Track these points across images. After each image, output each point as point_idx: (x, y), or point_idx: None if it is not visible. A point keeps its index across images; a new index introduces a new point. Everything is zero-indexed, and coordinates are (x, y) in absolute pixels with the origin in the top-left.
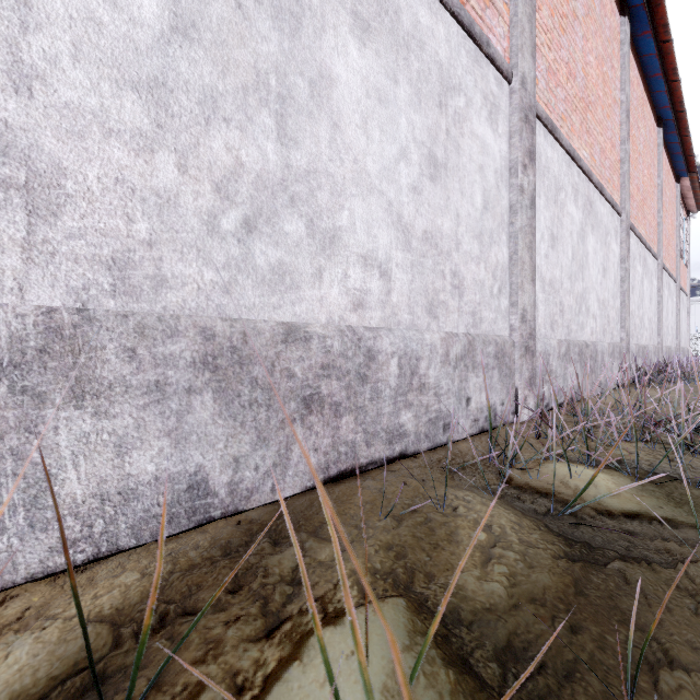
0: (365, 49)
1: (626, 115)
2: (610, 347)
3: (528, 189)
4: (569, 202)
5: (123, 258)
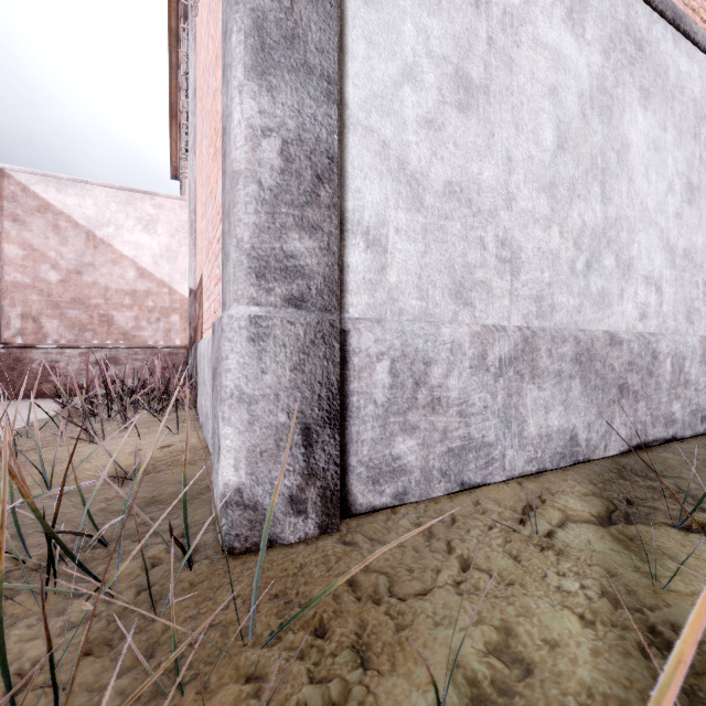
0: (646, 112)
1: None
2: None
3: None
4: None
5: (539, 295)
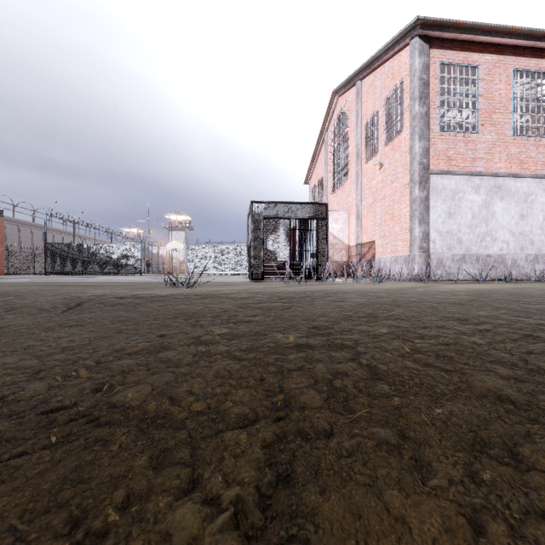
0: (502, 202)
1: None
2: None
3: None
4: None
5: (467, 248)
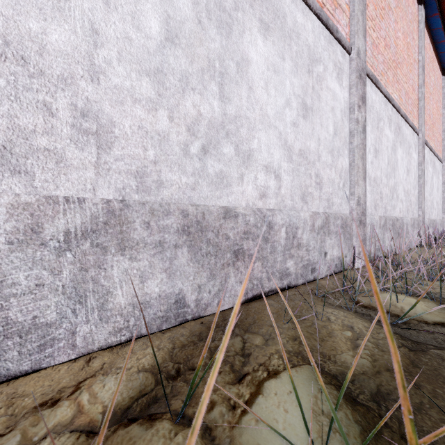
0: (267, 41)
1: (422, 69)
2: (412, 220)
3: (361, 121)
4: (386, 128)
5: (142, 171)
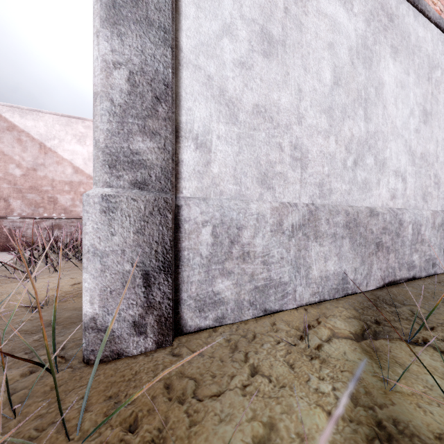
0: (395, 62)
1: None
2: None
3: None
4: None
5: (321, 182)
